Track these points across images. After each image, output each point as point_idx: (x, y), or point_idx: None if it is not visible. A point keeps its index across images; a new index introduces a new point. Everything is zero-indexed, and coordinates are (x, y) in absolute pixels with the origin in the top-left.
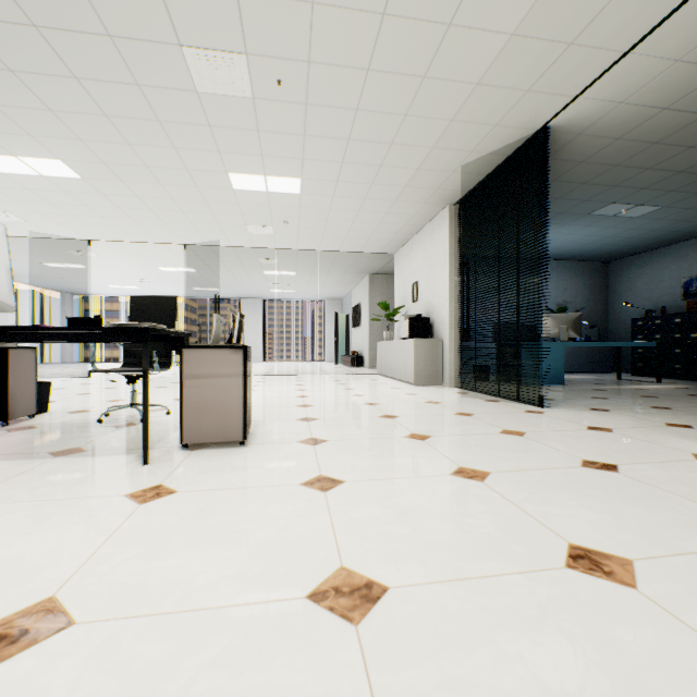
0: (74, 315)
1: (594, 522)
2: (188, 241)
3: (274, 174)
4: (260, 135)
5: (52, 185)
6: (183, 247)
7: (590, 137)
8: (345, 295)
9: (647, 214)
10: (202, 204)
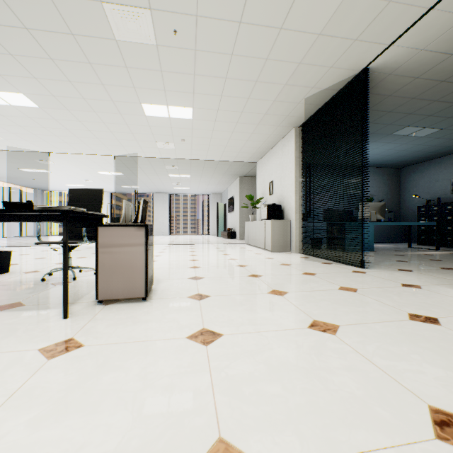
0: (43, 204)
1: (441, 379)
2: (117, 153)
3: (174, 104)
4: (163, 74)
5: (19, 112)
6: (113, 158)
7: (397, 77)
8: (223, 191)
9: (430, 134)
10: (124, 126)
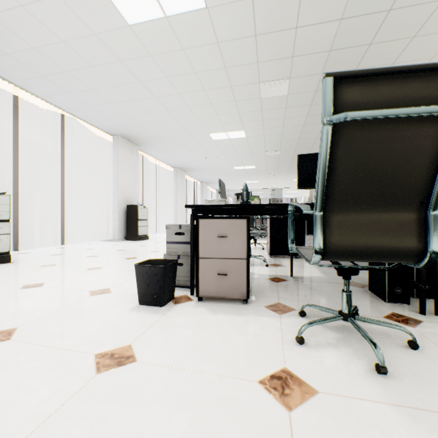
0: None
1: None
2: None
3: None
4: None
5: None
6: None
7: None
8: None
9: None
10: None
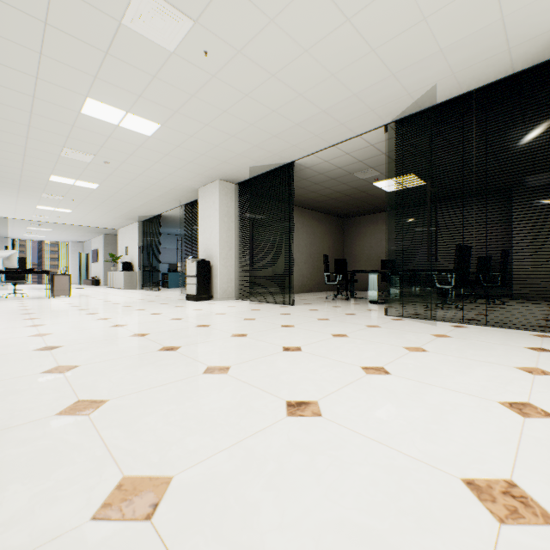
0: None
1: (136, 297)
2: None
3: (61, 208)
4: (60, 203)
5: None
6: None
7: (175, 217)
8: (86, 241)
9: None
10: (13, 208)
